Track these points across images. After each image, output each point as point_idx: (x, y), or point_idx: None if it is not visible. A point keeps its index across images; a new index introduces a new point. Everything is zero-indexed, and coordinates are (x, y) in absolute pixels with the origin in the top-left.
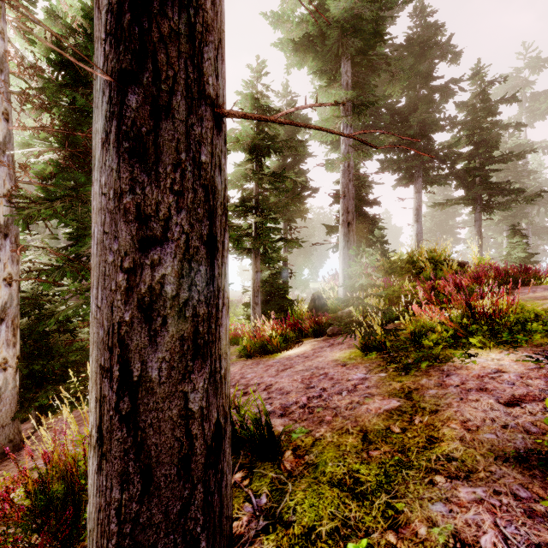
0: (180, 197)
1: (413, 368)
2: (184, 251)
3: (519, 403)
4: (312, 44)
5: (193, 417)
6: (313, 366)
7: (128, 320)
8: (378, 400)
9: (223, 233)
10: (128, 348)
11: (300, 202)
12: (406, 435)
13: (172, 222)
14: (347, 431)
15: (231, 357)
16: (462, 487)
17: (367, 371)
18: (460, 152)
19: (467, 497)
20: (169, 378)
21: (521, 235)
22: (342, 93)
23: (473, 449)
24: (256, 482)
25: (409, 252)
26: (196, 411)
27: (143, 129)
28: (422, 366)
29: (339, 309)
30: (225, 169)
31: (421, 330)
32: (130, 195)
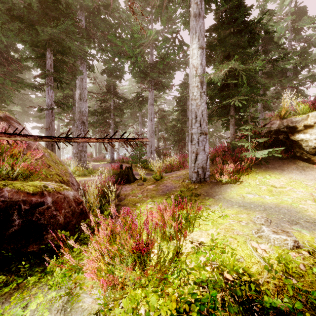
0: None
1: None
2: None
3: None
4: None
5: None
6: None
7: None
8: None
9: None
10: None
11: None
12: None
13: None
14: None
15: None
16: None
17: None
18: None
19: None
20: None
21: None
22: None
23: None
24: None
25: None
26: None
27: None
28: None
29: None
30: None
31: None
32: None
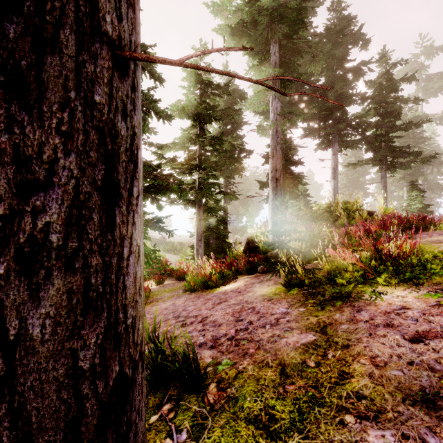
0: (68, 138)
1: (328, 304)
2: (73, 197)
3: (423, 340)
4: (246, 30)
5: (84, 376)
6: (244, 301)
7: (3, 273)
8: (296, 334)
9: (131, 180)
10: (2, 304)
11: (237, 162)
12: (320, 369)
13: (59, 165)
14: (267, 365)
15: (179, 291)
16: (371, 430)
17: (289, 306)
18: (369, 121)
19: (377, 441)
20: (54, 335)
21: (419, 190)
22: (271, 70)
23: (382, 386)
24: (180, 416)
25: (327, 203)
26: (87, 369)
27: (23, 62)
28: (336, 303)
29: (269, 251)
30: (134, 116)
31: (336, 269)
32: (6, 134)
